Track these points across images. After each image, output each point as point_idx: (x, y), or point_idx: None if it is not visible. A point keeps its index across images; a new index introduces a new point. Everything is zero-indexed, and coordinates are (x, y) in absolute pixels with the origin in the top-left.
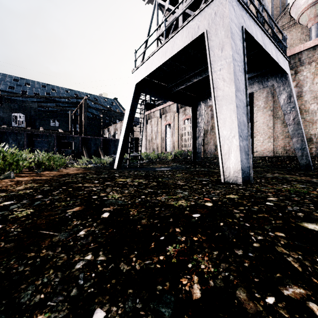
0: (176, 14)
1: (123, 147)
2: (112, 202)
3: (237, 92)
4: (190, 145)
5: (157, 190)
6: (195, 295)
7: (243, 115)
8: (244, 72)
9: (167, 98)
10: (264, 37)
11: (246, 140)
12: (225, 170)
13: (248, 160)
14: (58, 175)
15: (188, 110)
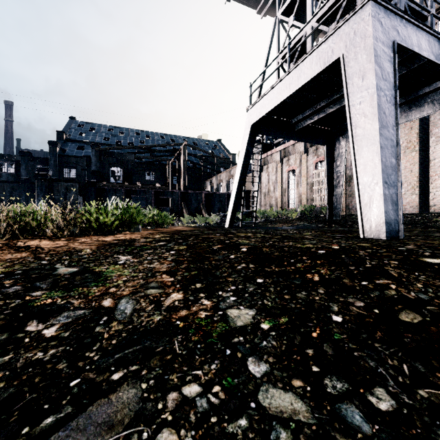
0: (303, 31)
1: (235, 202)
2: (245, 244)
3: (382, 129)
4: (324, 199)
5: (283, 240)
6: (315, 279)
7: (390, 157)
8: (394, 101)
9: (291, 137)
10: (434, 42)
11: (394, 188)
12: (365, 224)
13: (397, 211)
14: (174, 230)
15: (321, 149)
